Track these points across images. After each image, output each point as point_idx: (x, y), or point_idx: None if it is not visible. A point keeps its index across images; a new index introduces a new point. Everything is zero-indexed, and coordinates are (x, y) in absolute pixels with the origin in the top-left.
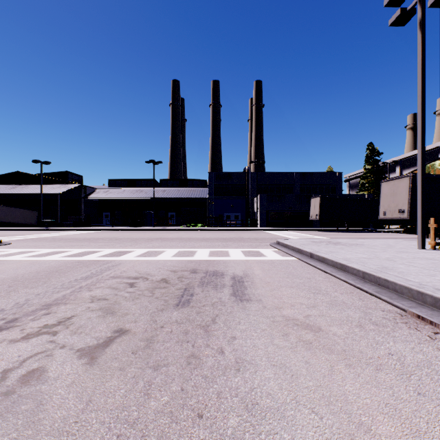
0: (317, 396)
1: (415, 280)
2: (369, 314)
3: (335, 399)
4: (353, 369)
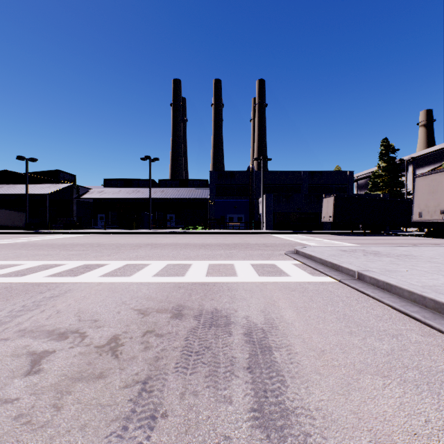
0: None
1: None
2: None
3: None
4: None
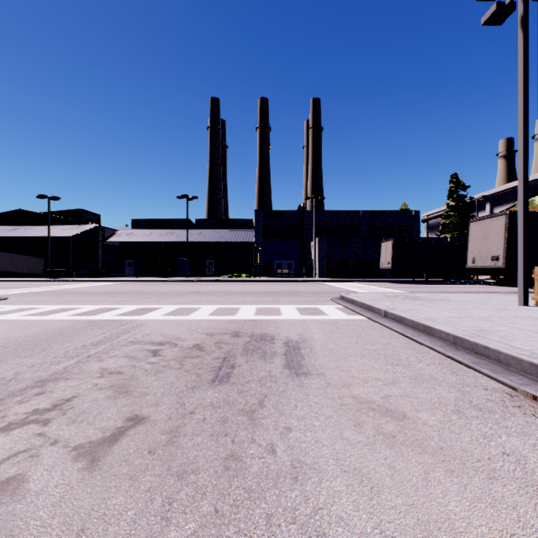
0: (410, 522)
1: (524, 348)
2: (468, 394)
3: (436, 526)
4: (456, 478)
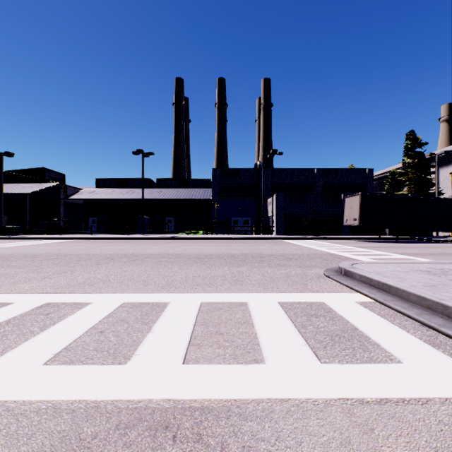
0: None
1: None
2: None
3: None
4: None
